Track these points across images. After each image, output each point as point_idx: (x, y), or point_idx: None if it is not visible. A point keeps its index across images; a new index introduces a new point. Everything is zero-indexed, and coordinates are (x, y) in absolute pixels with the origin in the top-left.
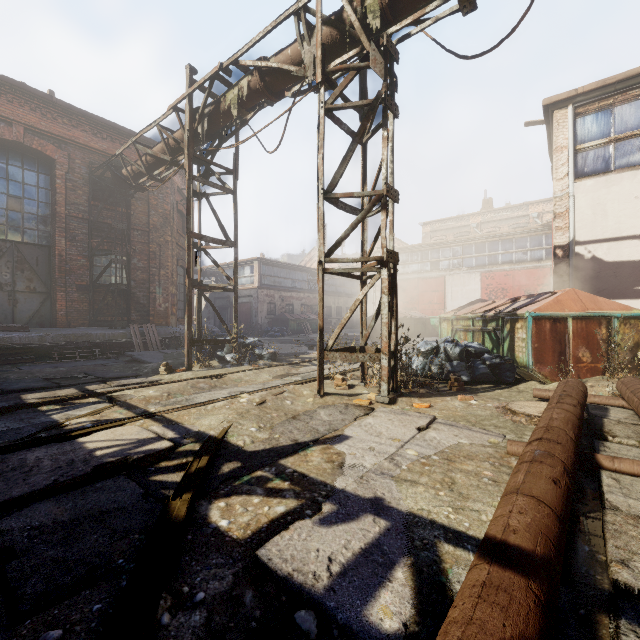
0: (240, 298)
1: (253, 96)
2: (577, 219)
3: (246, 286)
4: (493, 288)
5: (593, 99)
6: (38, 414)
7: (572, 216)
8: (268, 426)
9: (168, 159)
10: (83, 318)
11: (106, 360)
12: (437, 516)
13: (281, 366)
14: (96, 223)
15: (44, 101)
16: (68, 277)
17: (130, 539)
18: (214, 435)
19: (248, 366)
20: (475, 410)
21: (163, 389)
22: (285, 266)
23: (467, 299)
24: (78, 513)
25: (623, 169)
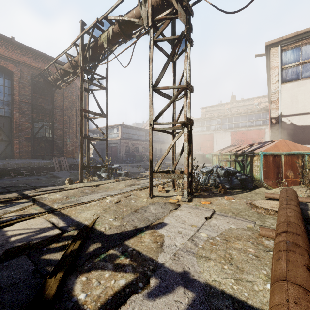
0: (111, 144)
1: (115, 36)
2: (283, 104)
3: (114, 138)
4: (236, 139)
5: (291, 42)
6: None
7: (280, 102)
8: (120, 217)
9: (71, 71)
10: (28, 154)
11: (39, 176)
12: (225, 287)
13: (130, 179)
14: (35, 105)
15: (7, 41)
16: (20, 133)
17: None
18: (87, 224)
19: (113, 180)
20: (235, 205)
21: (64, 194)
22: (134, 128)
23: (224, 145)
24: None
25: (306, 78)
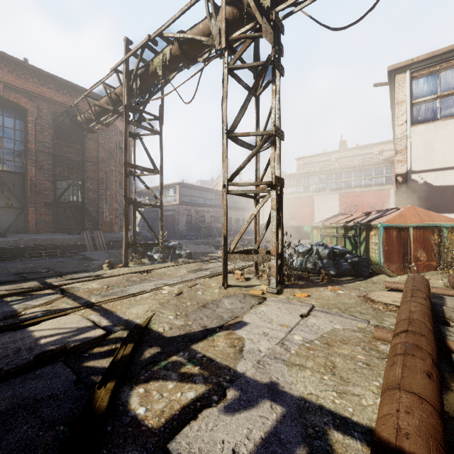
0: (166, 211)
1: (174, 60)
2: (413, 154)
3: (170, 203)
4: (348, 205)
5: (425, 66)
6: (2, 304)
7: (409, 152)
8: (183, 314)
9: (111, 108)
10: (48, 227)
11: (65, 258)
12: (324, 401)
13: (195, 263)
14: (58, 156)
15: (19, 65)
16: (37, 196)
17: (55, 431)
18: (140, 323)
19: (170, 263)
20: (343, 299)
21: (104, 282)
22: (199, 188)
23: (329, 212)
24: (15, 402)
25: (447, 118)
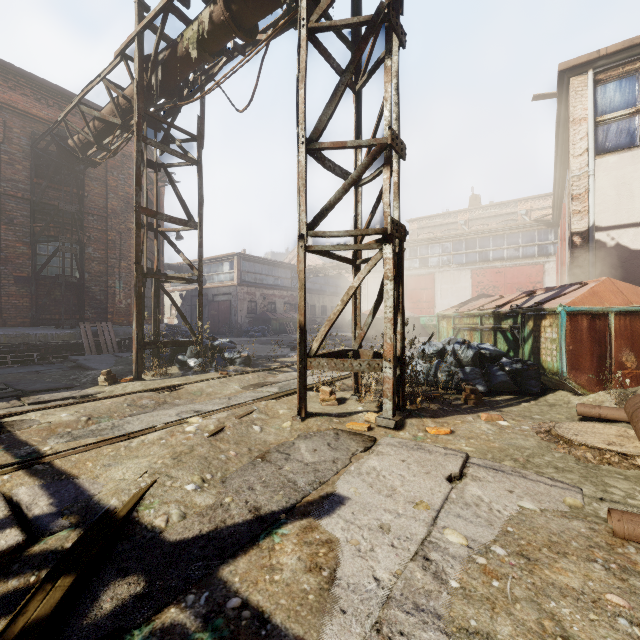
0: (218, 296)
1: (217, 34)
2: (598, 201)
3: (225, 283)
4: (484, 286)
5: (617, 63)
6: None
7: (592, 198)
8: (218, 477)
9: (118, 122)
10: (23, 316)
11: (46, 366)
12: None
13: (255, 373)
14: (40, 204)
15: None
16: (3, 267)
17: None
18: (115, 507)
19: (214, 373)
20: (514, 438)
21: (85, 410)
22: (267, 262)
23: (457, 297)
24: None
25: None
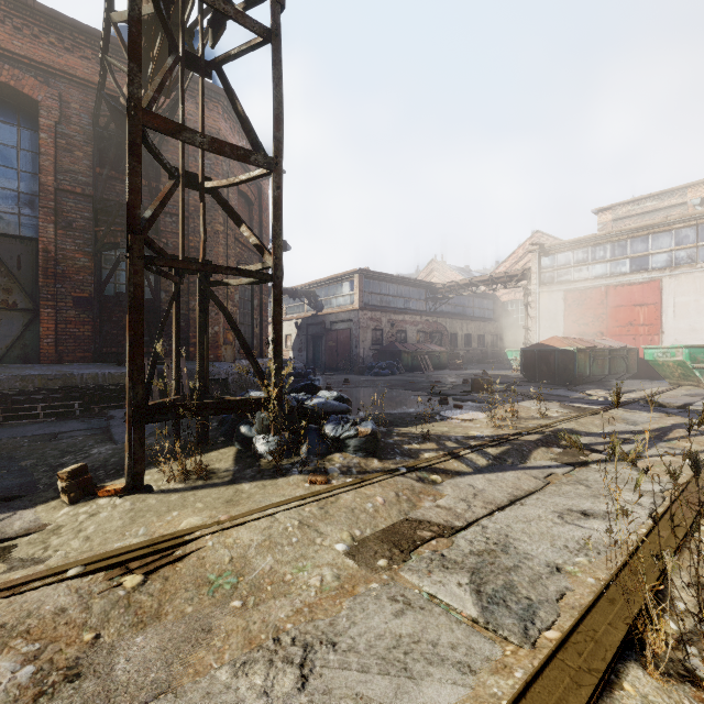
0: (337, 323)
1: None
2: None
3: (344, 308)
4: None
5: None
6: None
7: None
8: None
9: (150, 10)
10: (84, 349)
11: (85, 421)
12: None
13: (389, 480)
14: (105, 202)
15: (16, 6)
16: (60, 285)
17: None
18: None
19: (298, 479)
20: None
21: None
22: (395, 280)
23: None
24: None
25: None
